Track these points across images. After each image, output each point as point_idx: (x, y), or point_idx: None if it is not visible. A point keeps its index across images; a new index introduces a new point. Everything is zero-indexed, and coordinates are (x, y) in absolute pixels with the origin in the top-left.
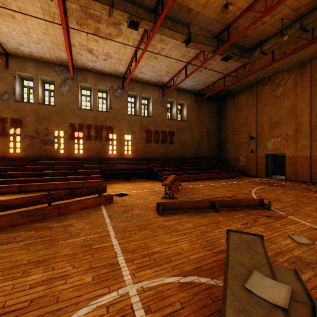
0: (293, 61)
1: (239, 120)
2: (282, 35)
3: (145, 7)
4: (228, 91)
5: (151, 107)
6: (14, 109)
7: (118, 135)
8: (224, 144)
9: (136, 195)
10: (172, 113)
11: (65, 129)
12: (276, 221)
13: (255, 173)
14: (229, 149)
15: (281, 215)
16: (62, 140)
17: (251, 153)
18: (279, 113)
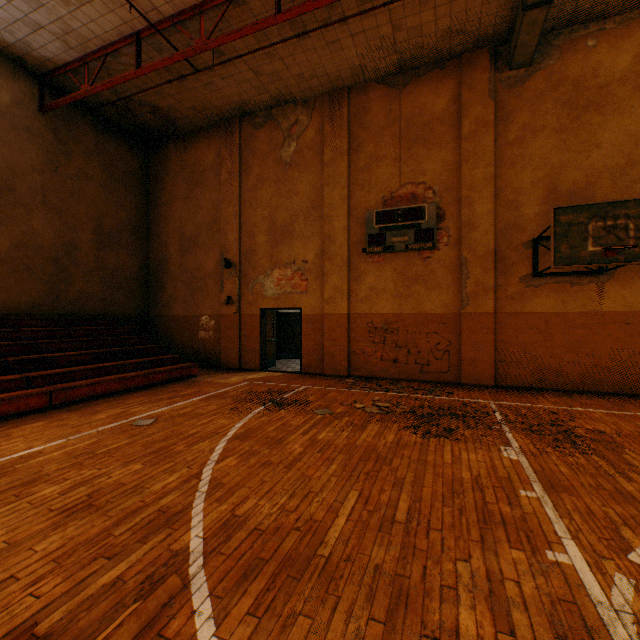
0: (319, 77)
1: (201, 213)
2: None
3: None
4: (167, 120)
5: None
6: None
7: None
8: (160, 278)
9: None
10: None
11: None
12: None
13: (239, 360)
14: (174, 293)
15: None
16: None
17: (230, 307)
18: (290, 207)
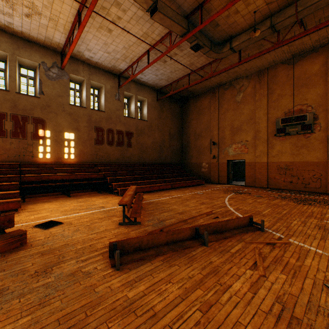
0: (253, 68)
1: (202, 124)
2: (255, 29)
3: None
4: (190, 93)
5: (104, 99)
6: None
7: (54, 132)
8: (186, 149)
9: (76, 222)
10: (130, 110)
11: None
12: (285, 253)
13: (218, 180)
14: (191, 154)
15: (281, 239)
16: None
17: (214, 159)
18: (240, 119)
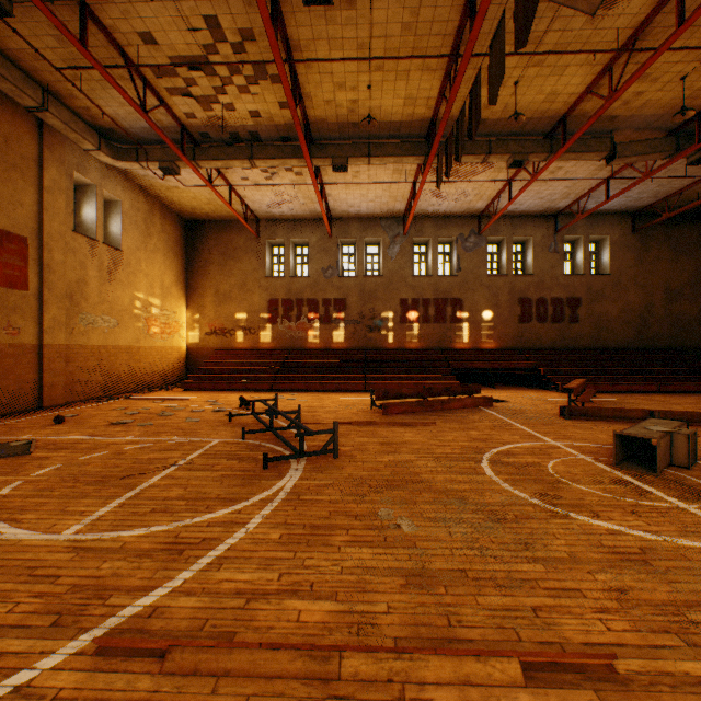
0: None
1: None
2: None
3: (535, 134)
4: None
5: (531, 258)
6: (337, 288)
7: (470, 313)
8: None
9: (519, 402)
10: (574, 262)
11: (394, 308)
12: None
13: None
14: None
15: None
16: (390, 324)
17: None
18: None
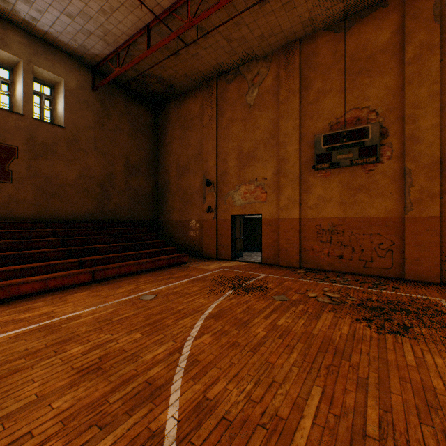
0: (276, 34)
1: (190, 148)
2: None
3: None
4: (168, 86)
5: None
6: None
7: None
8: (164, 195)
9: None
10: (14, 97)
11: None
12: None
13: (216, 252)
14: (173, 204)
15: None
16: None
17: (209, 213)
18: (253, 138)
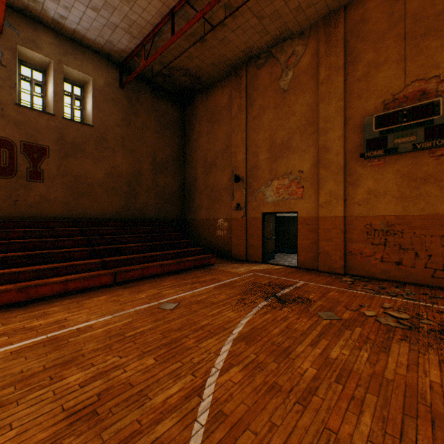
0: (315, 3)
1: (218, 143)
2: None
3: None
4: (195, 79)
5: None
6: None
7: None
8: (191, 192)
9: None
10: (46, 98)
11: None
12: None
13: (245, 253)
14: (200, 203)
15: None
16: None
17: (238, 212)
18: (287, 126)
